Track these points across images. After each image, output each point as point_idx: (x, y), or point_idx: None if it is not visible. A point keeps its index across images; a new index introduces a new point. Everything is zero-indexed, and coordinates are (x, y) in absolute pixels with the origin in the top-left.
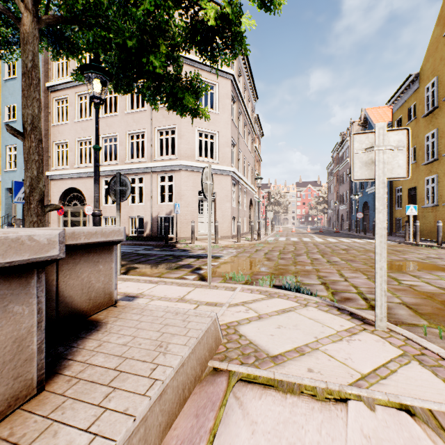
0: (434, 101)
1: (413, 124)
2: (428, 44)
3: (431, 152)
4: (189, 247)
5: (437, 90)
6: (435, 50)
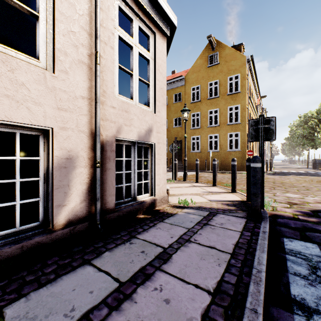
0: (197, 97)
1: (179, 104)
2: (193, 65)
3: (196, 123)
4: (275, 208)
5: (200, 92)
6: (199, 71)
